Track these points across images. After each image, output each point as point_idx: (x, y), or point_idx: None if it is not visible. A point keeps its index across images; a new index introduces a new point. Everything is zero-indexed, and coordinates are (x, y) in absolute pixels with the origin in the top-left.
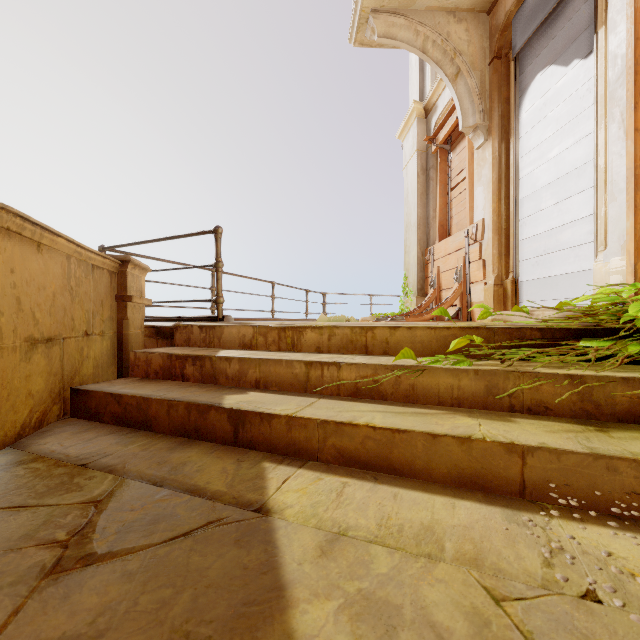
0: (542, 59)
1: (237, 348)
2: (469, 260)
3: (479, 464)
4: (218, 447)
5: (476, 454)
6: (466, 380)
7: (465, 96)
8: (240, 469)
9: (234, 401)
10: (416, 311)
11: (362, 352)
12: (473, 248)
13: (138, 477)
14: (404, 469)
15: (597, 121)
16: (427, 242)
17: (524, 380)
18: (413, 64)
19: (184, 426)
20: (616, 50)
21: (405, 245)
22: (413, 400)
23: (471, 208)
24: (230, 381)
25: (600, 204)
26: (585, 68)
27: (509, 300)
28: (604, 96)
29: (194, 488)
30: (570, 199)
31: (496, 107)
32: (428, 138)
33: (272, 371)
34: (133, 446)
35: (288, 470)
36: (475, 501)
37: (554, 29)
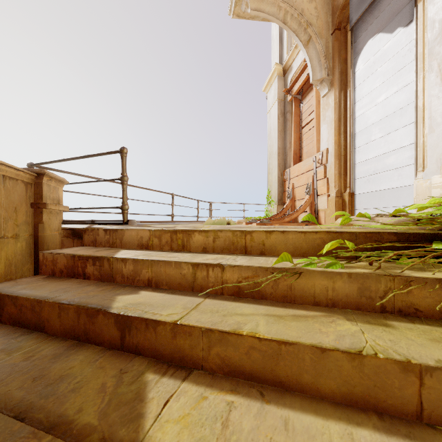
0: (372, 29)
1: (136, 248)
2: (316, 178)
3: (371, 382)
4: (104, 352)
5: (368, 371)
6: (340, 282)
7: (314, 57)
8: (120, 385)
9: (123, 304)
10: (277, 215)
11: (242, 252)
12: (319, 170)
13: (1, 404)
14: (291, 382)
15: (416, 73)
16: (285, 166)
17: (395, 283)
18: (274, 37)
19: (74, 329)
20: (434, 16)
21: (269, 168)
22: (290, 300)
23: (318, 140)
24: (125, 280)
25: (419, 135)
26: (406, 34)
27: (347, 208)
28: (422, 53)
29: (60, 421)
30: (394, 132)
31: (337, 66)
32: (286, 90)
33: (162, 271)
34: (17, 354)
35: (171, 385)
36: (373, 429)
37: (382, 6)
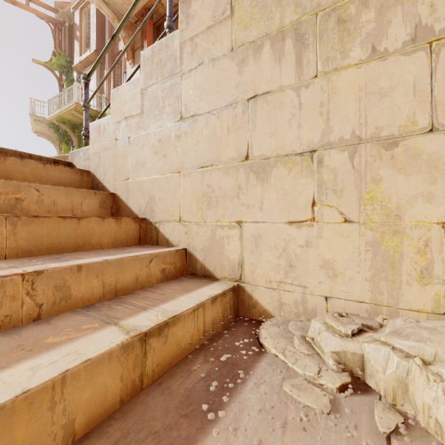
0: None
1: None
2: None
3: None
4: None
5: None
6: None
7: (58, 150)
8: None
9: None
10: None
11: None
12: None
13: None
14: None
15: None
16: None
17: None
18: None
19: None
20: None
21: None
22: None
23: None
24: None
25: None
26: None
27: None
28: None
29: None
30: None
31: None
32: None
33: None
34: None
35: None
36: None
37: None
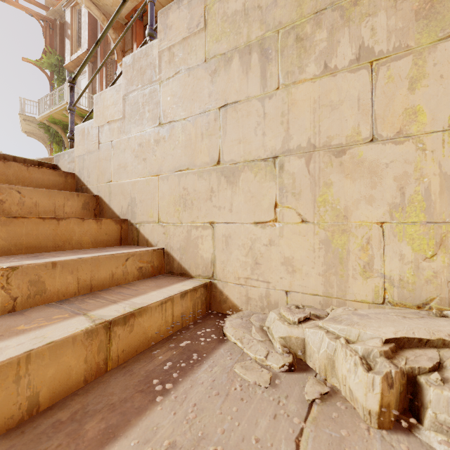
0: None
1: None
2: None
3: None
4: None
5: None
6: None
7: (49, 151)
8: None
9: None
10: None
11: None
12: None
13: None
14: None
15: None
16: None
17: None
18: None
19: None
20: None
21: None
22: None
23: None
24: None
25: None
26: None
27: None
28: None
29: None
30: None
31: None
32: None
33: None
34: None
35: None
36: None
37: None
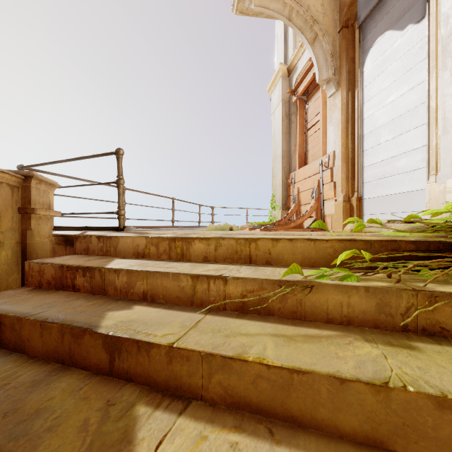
0: (381, 26)
1: (131, 257)
2: (323, 182)
3: (400, 419)
4: (91, 378)
5: (396, 406)
6: (356, 297)
7: (321, 56)
8: (105, 422)
9: (114, 321)
10: (282, 221)
11: (246, 262)
12: (326, 173)
13: None
14: (304, 417)
15: (429, 71)
16: (289, 169)
17: (418, 299)
18: (279, 37)
19: (57, 350)
20: (448, 11)
21: (273, 171)
22: (301, 316)
23: (324, 143)
24: (118, 292)
25: (432, 137)
26: (418, 30)
27: (354, 213)
28: (435, 51)
29: None
30: (405, 134)
31: (344, 65)
32: (290, 91)
33: (159, 283)
34: None
35: (165, 420)
36: None
37: (391, 2)
